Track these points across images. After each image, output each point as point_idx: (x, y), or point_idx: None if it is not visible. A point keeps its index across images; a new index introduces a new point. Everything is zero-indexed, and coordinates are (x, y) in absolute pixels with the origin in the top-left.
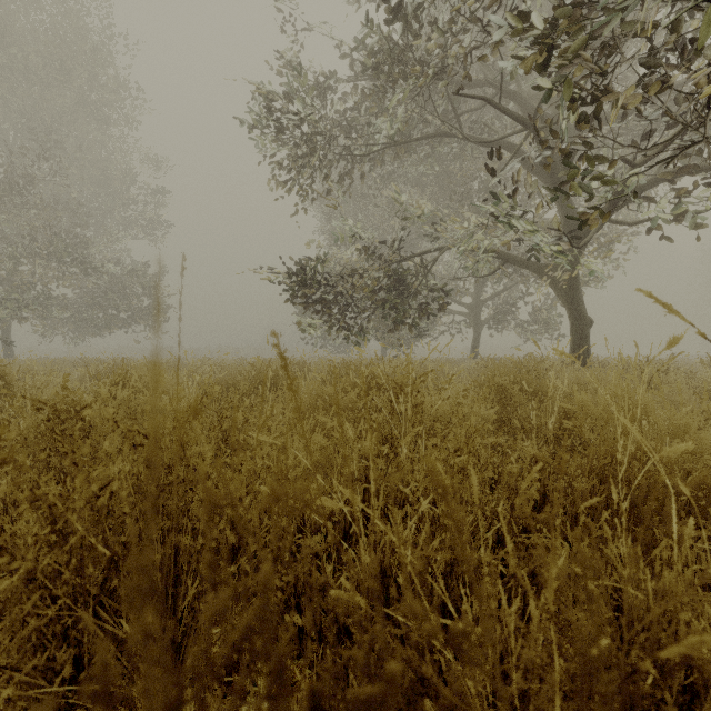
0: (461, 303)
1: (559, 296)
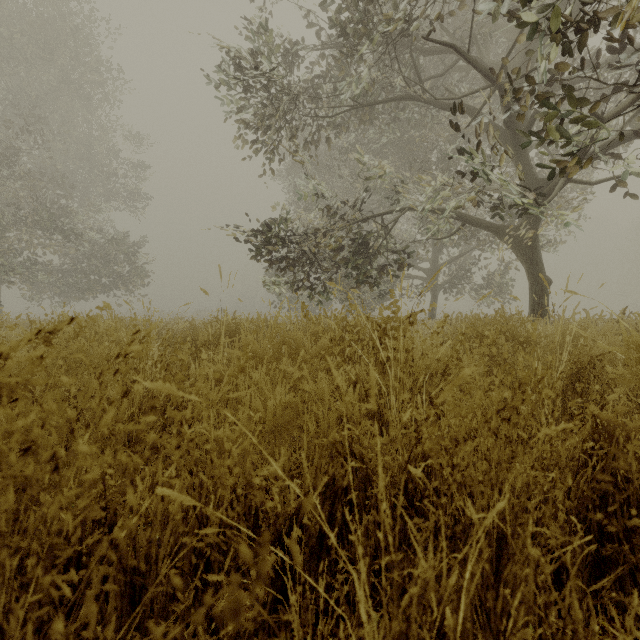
0: (419, 268)
1: (518, 256)
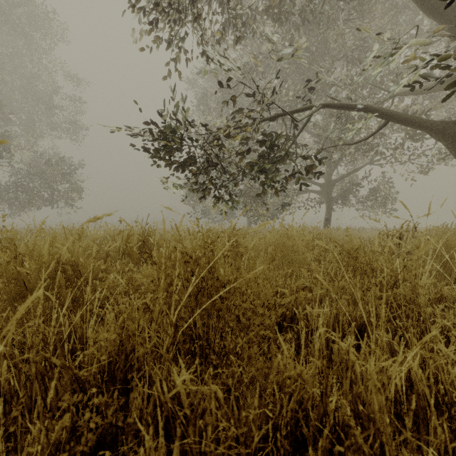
0: (316, 183)
1: None
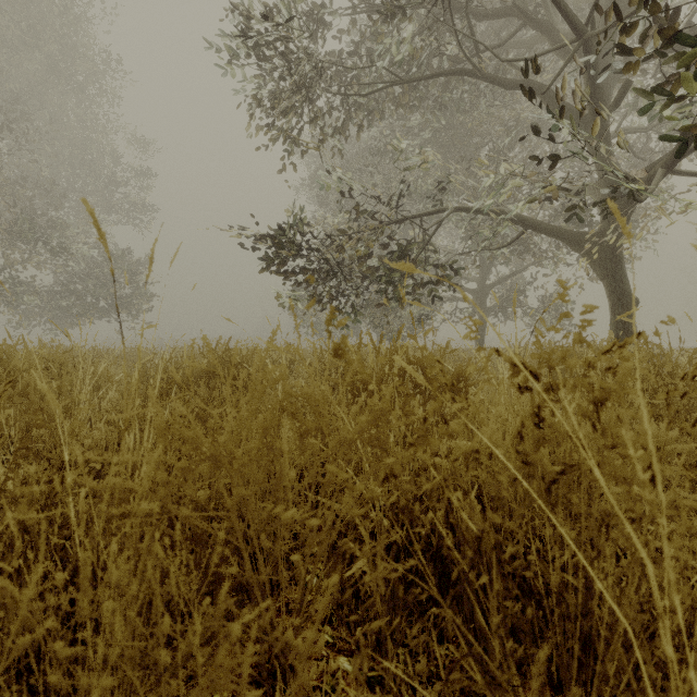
0: (465, 289)
1: (597, 270)
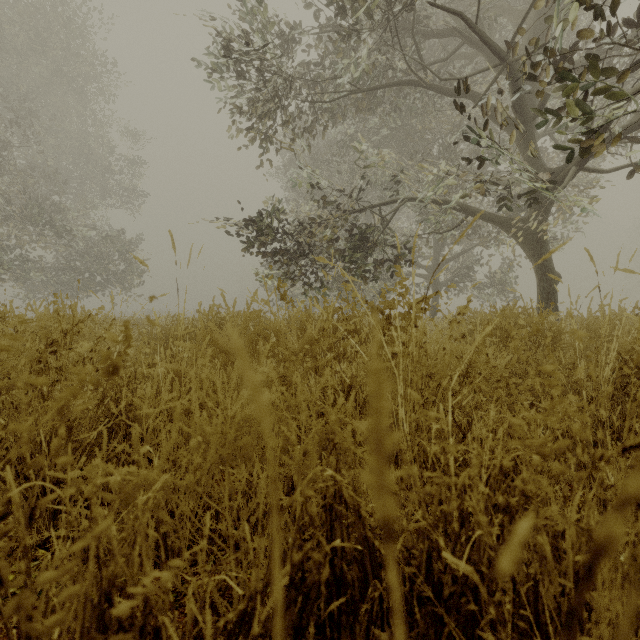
0: (421, 266)
1: (525, 250)
